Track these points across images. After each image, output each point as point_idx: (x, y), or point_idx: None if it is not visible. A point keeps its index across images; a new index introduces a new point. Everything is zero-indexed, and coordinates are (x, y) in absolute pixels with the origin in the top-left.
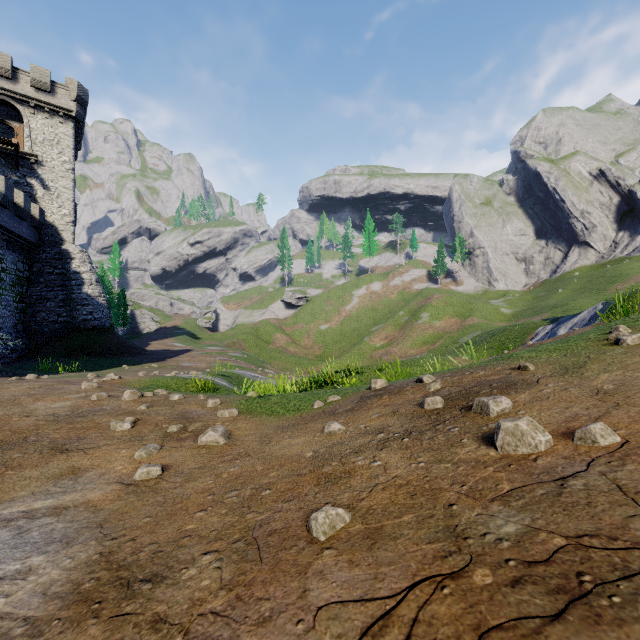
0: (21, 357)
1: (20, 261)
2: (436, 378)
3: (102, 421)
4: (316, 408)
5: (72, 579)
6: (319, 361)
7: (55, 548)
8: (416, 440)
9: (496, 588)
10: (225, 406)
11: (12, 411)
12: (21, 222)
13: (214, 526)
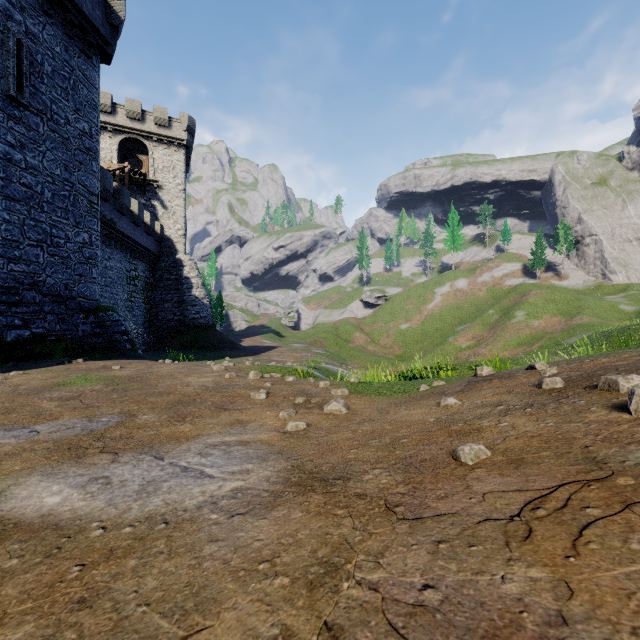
0: (148, 349)
1: (147, 270)
2: (550, 366)
3: (241, 392)
4: (423, 390)
5: (281, 476)
6: (399, 361)
7: (256, 461)
8: (539, 409)
9: (638, 486)
10: (334, 387)
11: (175, 382)
12: (148, 237)
13: (370, 456)
